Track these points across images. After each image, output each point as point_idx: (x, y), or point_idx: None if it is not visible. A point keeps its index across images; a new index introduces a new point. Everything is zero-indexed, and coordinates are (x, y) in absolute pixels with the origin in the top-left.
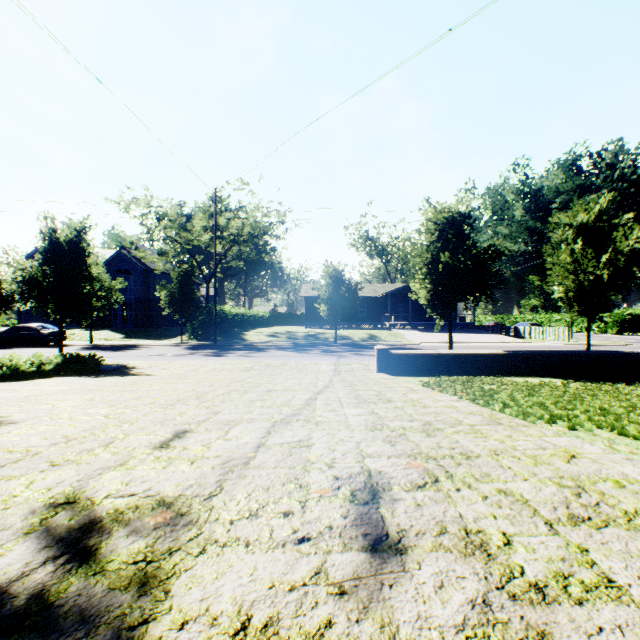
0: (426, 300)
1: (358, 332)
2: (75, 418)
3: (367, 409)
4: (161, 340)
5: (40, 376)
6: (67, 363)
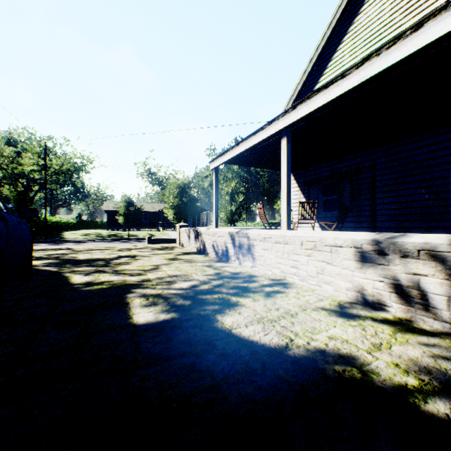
0: (171, 217)
1: (143, 232)
2: None
3: None
4: None
5: None
6: None
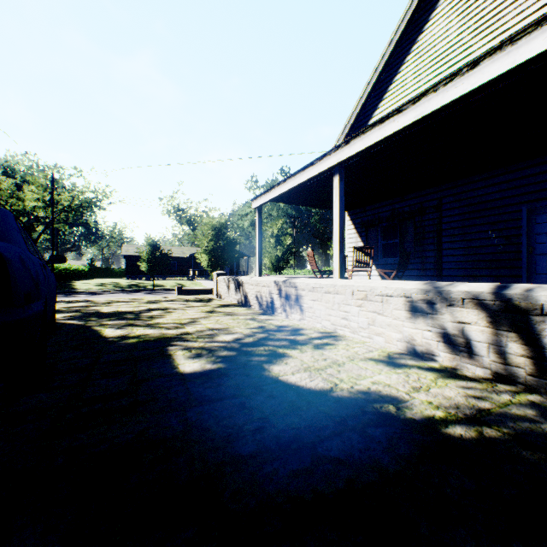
0: (205, 263)
1: (170, 282)
2: None
3: None
4: None
5: None
6: None
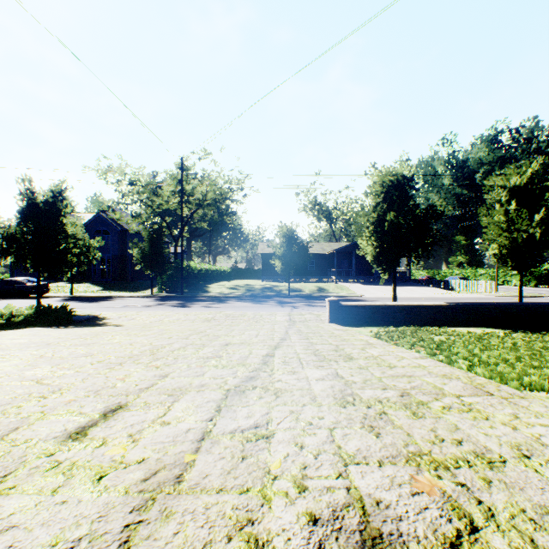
0: (372, 256)
1: (308, 285)
2: (1, 384)
3: (330, 370)
4: (134, 292)
5: (10, 327)
6: (38, 314)
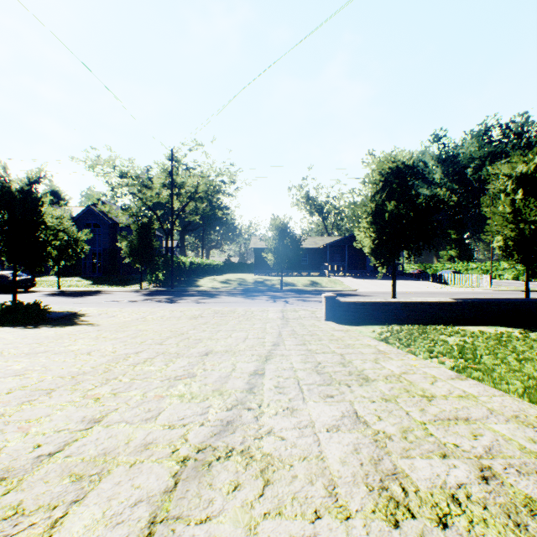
0: (370, 249)
1: (301, 279)
2: None
3: (343, 405)
4: (124, 286)
5: None
6: (4, 312)
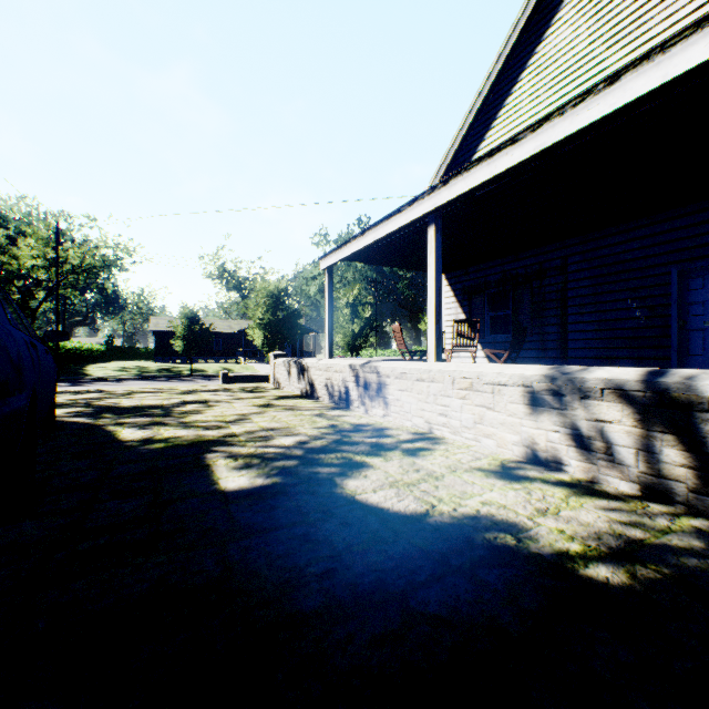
0: (259, 341)
1: (213, 365)
2: None
3: None
4: None
5: None
6: None
